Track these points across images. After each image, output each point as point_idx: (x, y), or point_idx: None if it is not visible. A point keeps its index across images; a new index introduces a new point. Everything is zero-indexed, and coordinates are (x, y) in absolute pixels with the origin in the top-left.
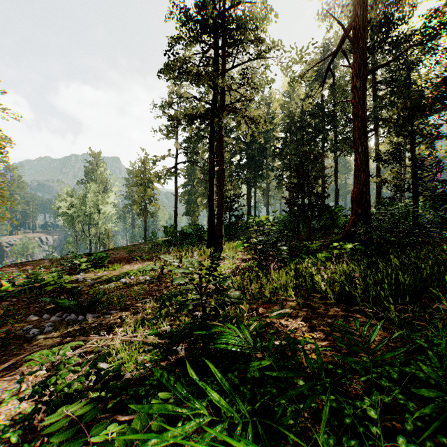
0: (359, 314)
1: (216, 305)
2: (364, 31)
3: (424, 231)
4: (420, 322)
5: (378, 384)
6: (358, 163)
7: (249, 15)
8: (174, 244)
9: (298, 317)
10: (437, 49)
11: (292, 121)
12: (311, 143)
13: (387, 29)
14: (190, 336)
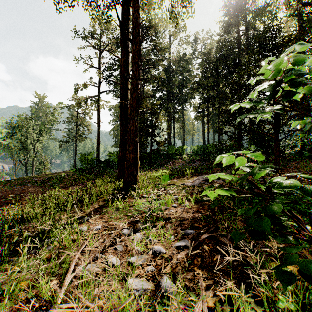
0: None
1: None
2: None
3: None
4: None
5: None
6: None
7: None
8: (94, 173)
9: None
10: None
11: (210, 57)
12: (227, 77)
13: None
14: None
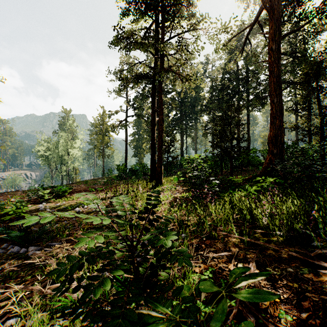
0: (320, 260)
1: None
2: (279, 3)
3: None
4: None
5: None
6: (274, 111)
7: None
8: (125, 179)
9: (247, 260)
10: None
11: (215, 85)
12: (229, 101)
13: (294, 5)
14: None
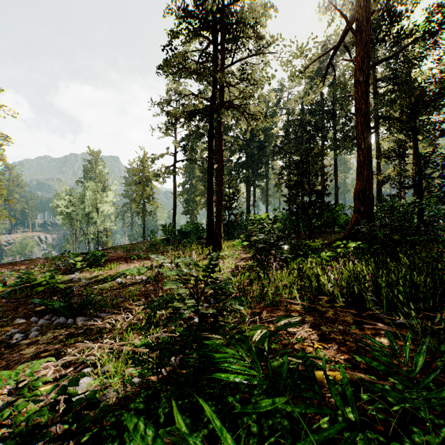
0: (373, 320)
1: (215, 310)
2: (367, 24)
3: (431, 229)
4: (444, 330)
5: (411, 411)
6: (361, 159)
7: (249, 9)
8: (173, 243)
9: (305, 322)
10: (441, 44)
11: (292, 119)
12: (310, 141)
13: (389, 23)
14: (184, 350)
